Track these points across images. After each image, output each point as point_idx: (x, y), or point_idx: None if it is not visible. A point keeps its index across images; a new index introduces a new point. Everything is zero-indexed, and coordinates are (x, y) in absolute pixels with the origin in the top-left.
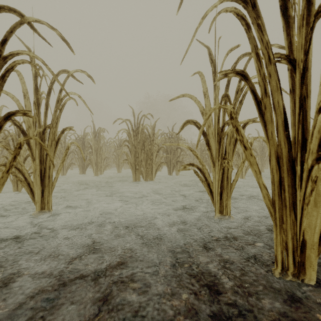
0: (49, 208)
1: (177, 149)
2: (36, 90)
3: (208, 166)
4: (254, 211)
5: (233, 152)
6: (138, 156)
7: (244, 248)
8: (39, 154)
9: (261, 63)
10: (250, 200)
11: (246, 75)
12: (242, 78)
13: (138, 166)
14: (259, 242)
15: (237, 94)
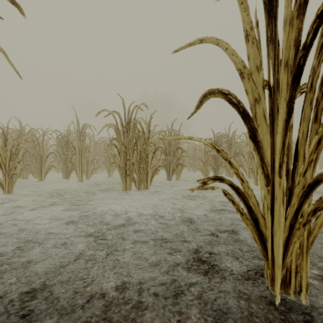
0: None
1: (178, 149)
2: None
3: (213, 169)
4: None
5: (318, 153)
6: (129, 158)
7: None
8: None
9: None
10: None
11: None
12: None
13: (129, 171)
14: None
15: None
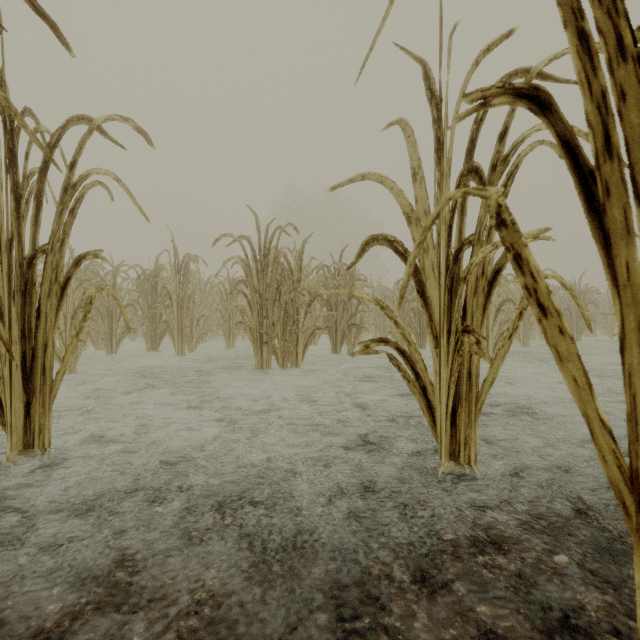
0: (45, 444)
1: (351, 299)
2: (13, 163)
3: (416, 335)
4: (528, 450)
5: (485, 312)
6: (266, 314)
7: (525, 575)
8: (20, 316)
9: (592, 60)
10: (513, 417)
11: (545, 99)
12: (534, 108)
13: (266, 336)
14: (560, 550)
15: (495, 170)
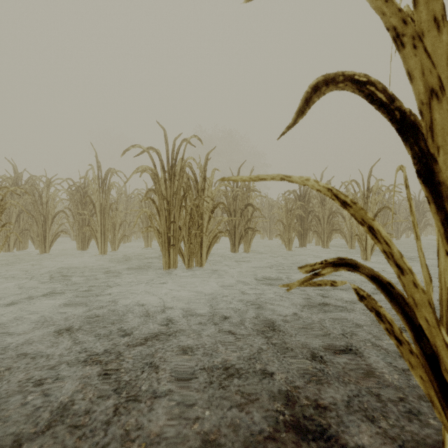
0: None
1: (247, 206)
2: None
3: (298, 236)
4: None
5: None
6: (173, 219)
7: None
8: None
9: None
10: None
11: None
12: None
13: (173, 239)
14: None
15: None
